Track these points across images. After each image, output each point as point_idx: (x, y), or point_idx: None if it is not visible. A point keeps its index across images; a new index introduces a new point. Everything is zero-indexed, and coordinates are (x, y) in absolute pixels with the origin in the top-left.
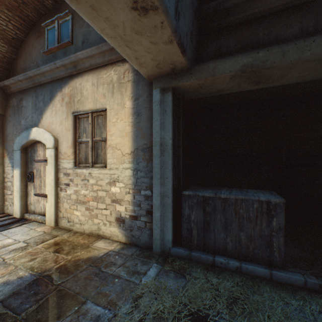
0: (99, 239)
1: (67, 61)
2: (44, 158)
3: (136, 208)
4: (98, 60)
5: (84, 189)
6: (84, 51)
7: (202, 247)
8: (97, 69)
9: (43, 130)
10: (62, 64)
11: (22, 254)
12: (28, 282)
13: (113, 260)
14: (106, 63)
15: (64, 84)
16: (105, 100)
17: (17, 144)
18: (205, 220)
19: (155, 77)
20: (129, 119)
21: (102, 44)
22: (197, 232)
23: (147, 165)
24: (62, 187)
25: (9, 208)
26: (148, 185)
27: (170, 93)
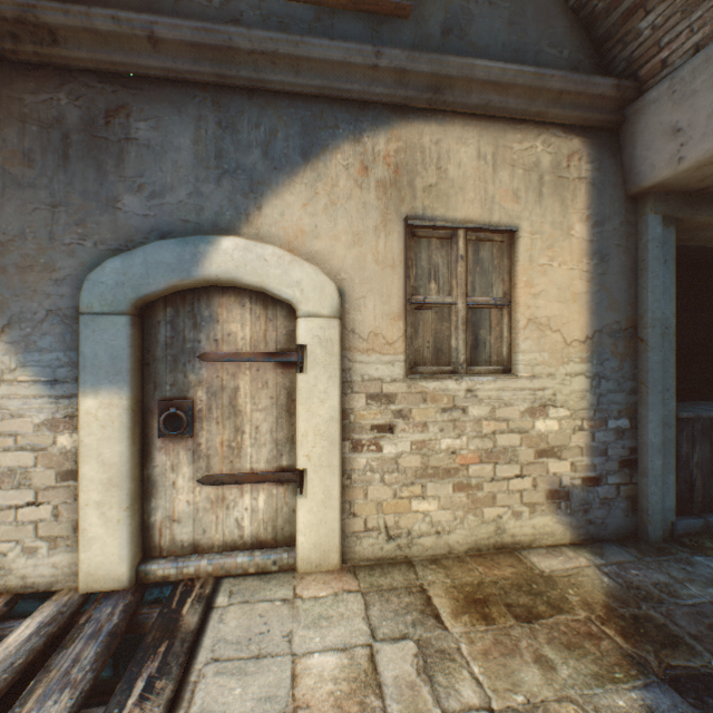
0: (520, 555)
1: (426, 63)
2: (253, 349)
3: (597, 459)
4: (513, 101)
5: (451, 436)
6: (498, 64)
7: (708, 506)
8: (495, 121)
9: (281, 250)
10: (402, 64)
11: (483, 667)
12: (688, 705)
13: (647, 579)
14: (527, 116)
15: (369, 122)
16: (519, 208)
17: (110, 289)
18: (709, 458)
19: (655, 191)
20: (580, 264)
21: (553, 72)
22: (702, 481)
23: (621, 367)
24: (362, 438)
25: (18, 565)
26: (622, 408)
27: (672, 229)
